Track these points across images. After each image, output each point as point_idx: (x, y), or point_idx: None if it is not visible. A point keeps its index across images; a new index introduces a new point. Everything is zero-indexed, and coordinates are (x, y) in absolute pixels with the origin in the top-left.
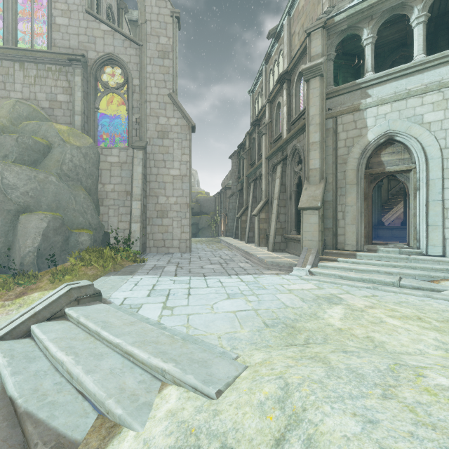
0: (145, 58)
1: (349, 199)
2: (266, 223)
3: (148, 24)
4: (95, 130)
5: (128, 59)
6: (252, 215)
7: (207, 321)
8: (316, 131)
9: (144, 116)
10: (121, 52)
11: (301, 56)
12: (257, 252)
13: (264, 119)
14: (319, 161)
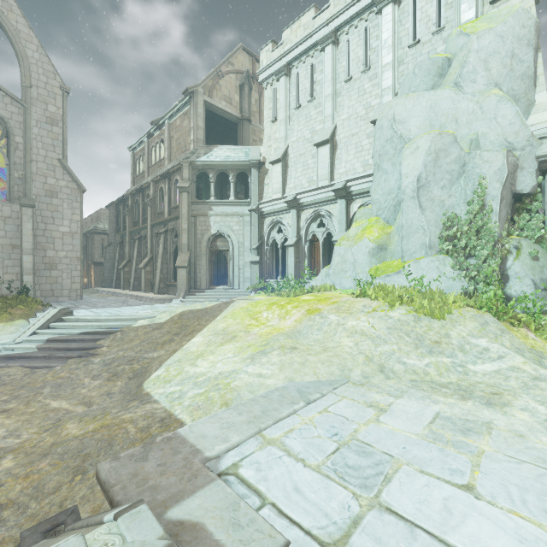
0: (31, 121)
1: (203, 262)
2: (151, 274)
3: (34, 89)
4: None
5: (9, 116)
6: (139, 267)
7: (139, 314)
8: (185, 223)
9: (29, 174)
10: (0, 107)
11: (177, 170)
12: (147, 295)
13: (148, 191)
14: (187, 240)
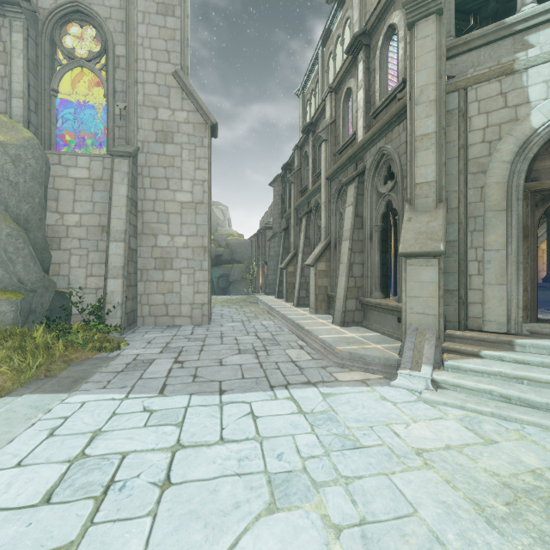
0: (135, 12)
1: (493, 238)
2: (327, 277)
3: None
4: (50, 127)
5: (107, 14)
6: (305, 264)
7: None
8: (428, 114)
9: (133, 106)
10: (96, 2)
11: None
12: (317, 326)
13: (322, 121)
14: (435, 169)
